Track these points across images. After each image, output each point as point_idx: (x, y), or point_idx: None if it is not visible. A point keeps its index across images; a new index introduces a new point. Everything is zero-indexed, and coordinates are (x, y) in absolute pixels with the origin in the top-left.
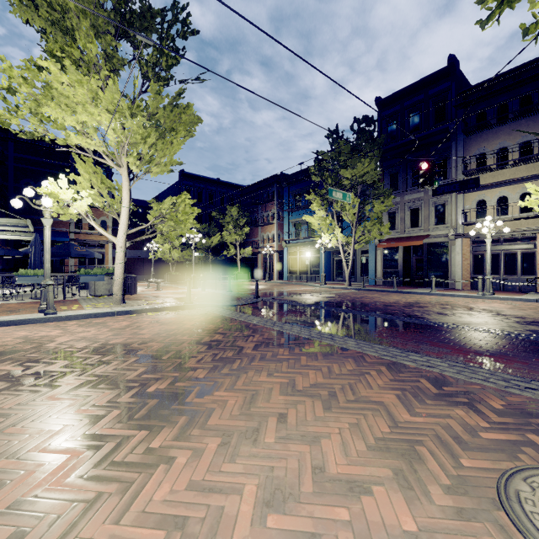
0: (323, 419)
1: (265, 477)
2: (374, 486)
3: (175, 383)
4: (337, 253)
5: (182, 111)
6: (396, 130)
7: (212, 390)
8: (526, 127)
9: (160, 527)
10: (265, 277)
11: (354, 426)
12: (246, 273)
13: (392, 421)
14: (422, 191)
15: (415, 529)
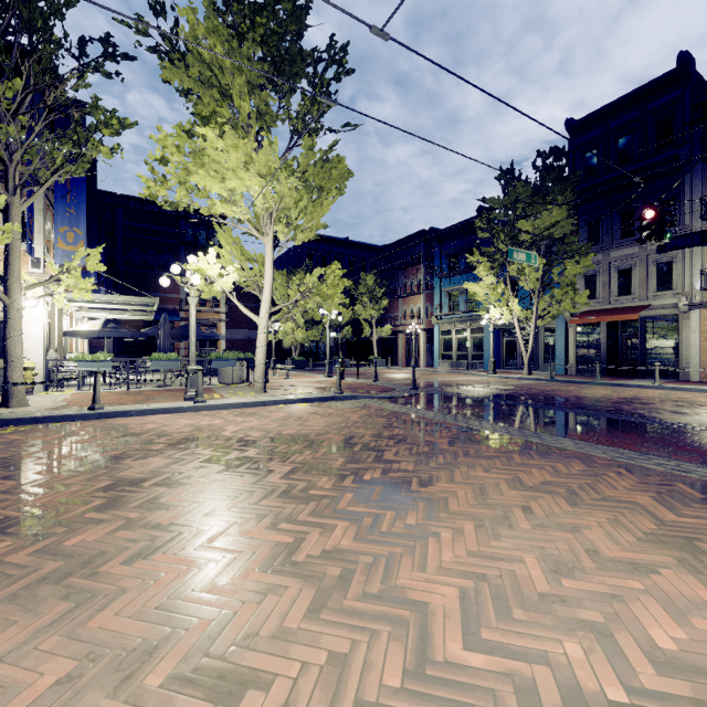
0: (574, 513)
1: (540, 554)
2: (659, 568)
3: (387, 473)
4: (508, 331)
5: (333, 166)
6: (596, 163)
7: (432, 481)
8: None
9: (464, 578)
10: (408, 363)
11: (613, 521)
12: (382, 358)
13: (655, 520)
14: (636, 245)
15: None
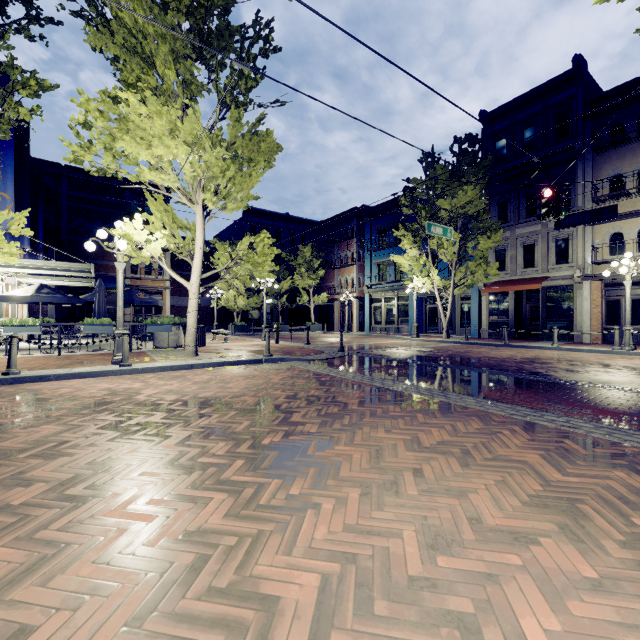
0: (464, 476)
1: (420, 525)
2: (540, 538)
3: (288, 437)
4: (430, 299)
5: (261, 139)
6: (505, 150)
7: (331, 444)
8: None
9: (332, 561)
10: (343, 328)
11: (501, 483)
12: (320, 323)
13: (542, 480)
14: (539, 223)
15: (596, 576)
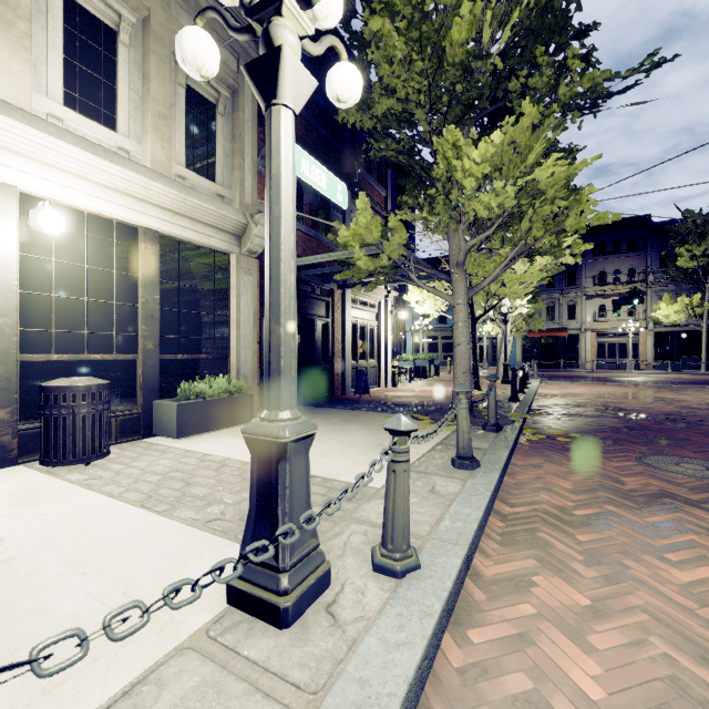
0: None
1: None
2: None
3: None
4: None
5: None
6: None
7: None
8: (632, 259)
9: None
10: None
11: None
12: None
13: None
14: (558, 293)
15: None
